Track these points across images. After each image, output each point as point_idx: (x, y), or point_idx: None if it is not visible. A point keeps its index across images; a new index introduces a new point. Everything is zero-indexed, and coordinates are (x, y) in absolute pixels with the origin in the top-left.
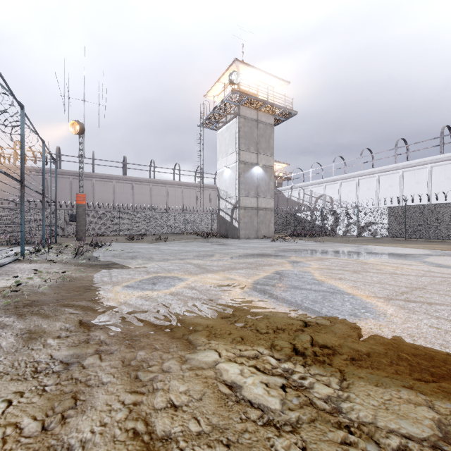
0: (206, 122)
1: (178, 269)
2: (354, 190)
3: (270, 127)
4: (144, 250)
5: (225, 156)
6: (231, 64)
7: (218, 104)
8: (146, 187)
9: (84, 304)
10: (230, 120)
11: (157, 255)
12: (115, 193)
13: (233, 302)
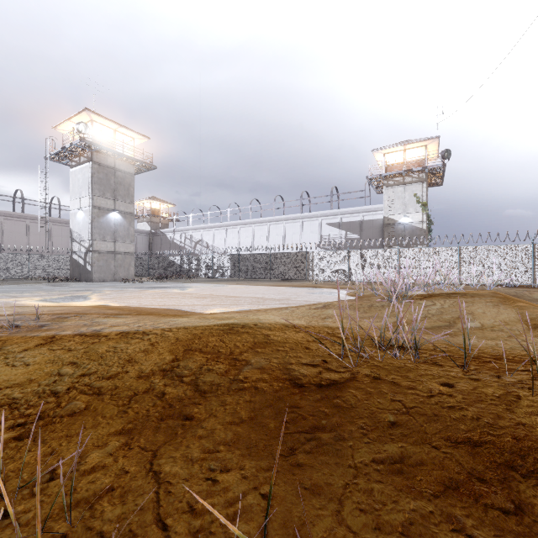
0: (55, 157)
1: None
2: (224, 238)
3: (130, 176)
4: None
5: (78, 197)
6: (81, 111)
7: (67, 146)
8: None
9: None
10: (83, 163)
11: None
12: None
13: (18, 303)
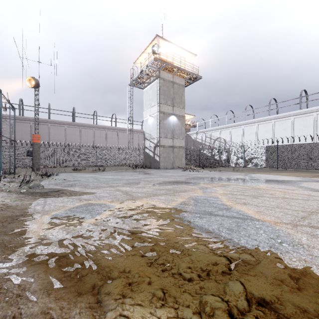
0: (135, 82)
1: (108, 196)
2: (241, 134)
3: (182, 87)
4: (84, 179)
5: (149, 107)
6: (153, 39)
7: (144, 69)
8: (90, 130)
9: (1, 239)
10: (152, 81)
11: (93, 183)
12: (66, 135)
13: (154, 233)
